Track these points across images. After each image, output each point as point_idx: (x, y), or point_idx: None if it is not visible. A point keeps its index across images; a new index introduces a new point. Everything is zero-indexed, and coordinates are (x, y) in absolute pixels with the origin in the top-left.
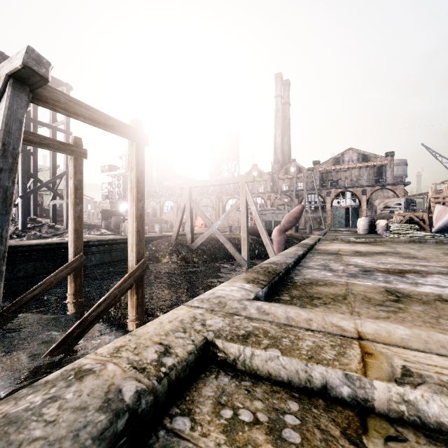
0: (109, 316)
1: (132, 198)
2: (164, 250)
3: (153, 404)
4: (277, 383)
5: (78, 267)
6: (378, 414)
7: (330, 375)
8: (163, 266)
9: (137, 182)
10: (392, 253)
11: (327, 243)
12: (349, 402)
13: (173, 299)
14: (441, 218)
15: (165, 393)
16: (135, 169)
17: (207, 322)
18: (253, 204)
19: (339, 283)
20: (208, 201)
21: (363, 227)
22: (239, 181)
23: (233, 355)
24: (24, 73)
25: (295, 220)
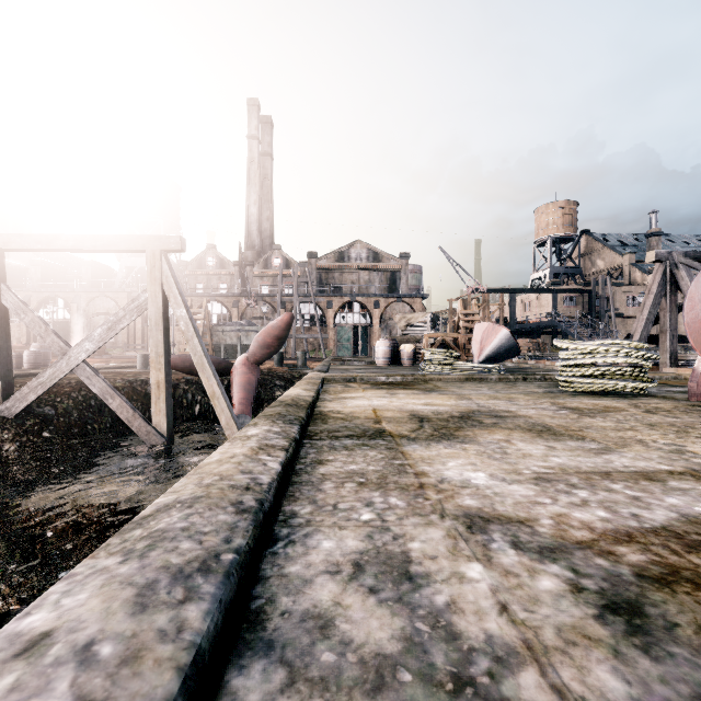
0: None
1: None
2: None
3: None
4: None
5: None
6: None
7: None
8: None
9: None
10: (486, 414)
11: (341, 392)
12: None
13: None
14: (490, 340)
15: None
16: None
17: None
18: (181, 304)
19: None
20: (111, 304)
21: (384, 354)
22: (143, 246)
23: None
24: None
25: (278, 343)
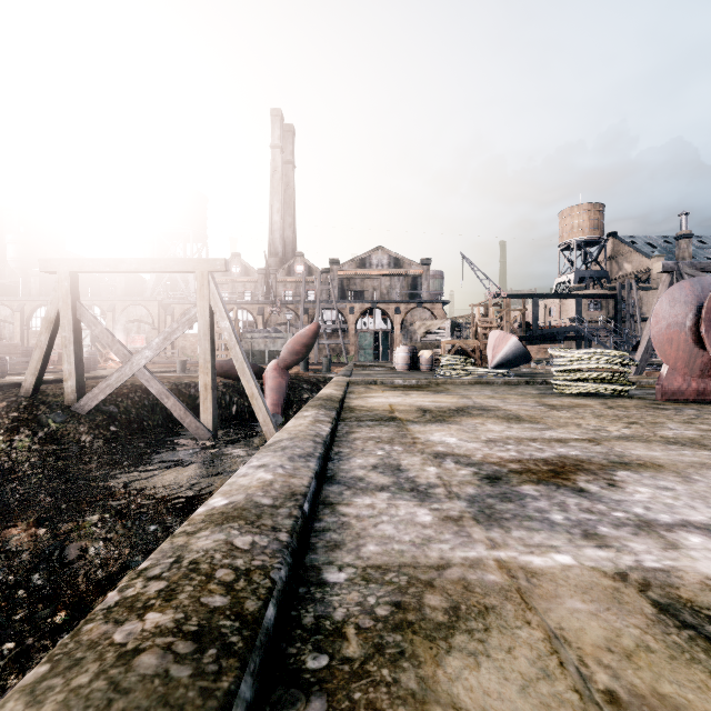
0: None
1: None
2: None
3: None
4: None
5: None
6: None
7: None
8: None
9: None
10: (477, 408)
11: (363, 392)
12: None
13: None
14: (501, 347)
15: None
16: None
17: None
18: (226, 317)
19: (492, 588)
20: (143, 311)
21: (403, 360)
22: (194, 268)
23: None
24: None
25: (305, 350)
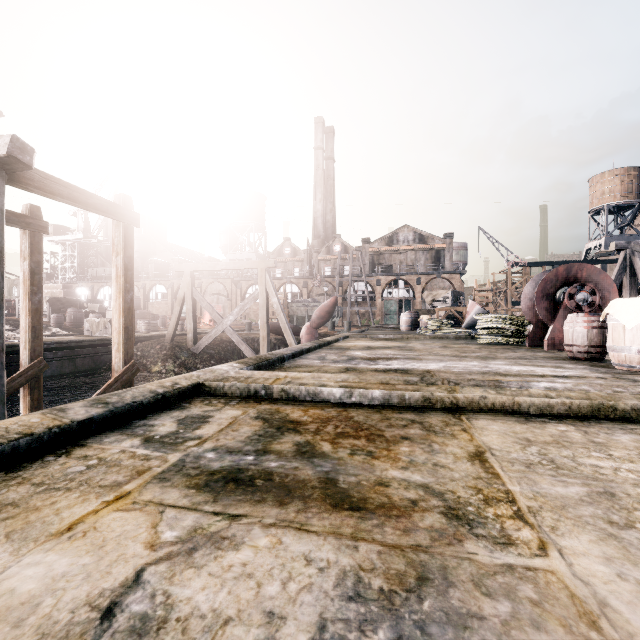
0: None
1: (118, 288)
2: (154, 356)
3: (172, 397)
4: (235, 396)
5: (36, 376)
6: (274, 398)
7: (258, 387)
8: (154, 376)
9: (125, 269)
10: (398, 347)
11: (350, 341)
12: (265, 397)
13: None
14: (469, 313)
15: (177, 396)
16: (122, 254)
17: (201, 376)
18: (275, 295)
19: (317, 366)
20: (221, 287)
21: (406, 323)
22: (257, 266)
23: (214, 388)
24: (5, 160)
25: (328, 315)
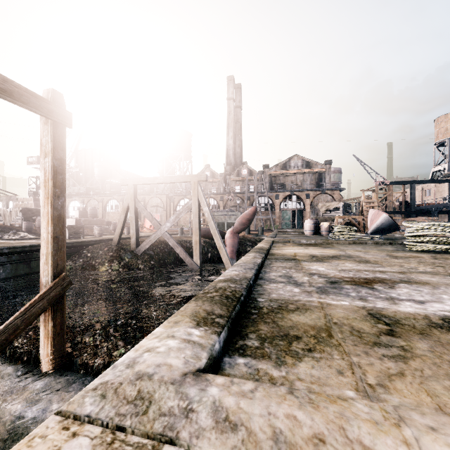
0: (15, 350)
1: (46, 193)
2: (102, 257)
3: None
4: None
5: None
6: None
7: None
8: (101, 275)
9: (54, 173)
10: (345, 256)
11: (281, 247)
12: None
13: (109, 318)
14: (375, 220)
15: None
16: (50, 155)
17: None
18: (206, 205)
19: (312, 306)
20: (159, 201)
21: (309, 228)
22: (190, 180)
23: None
24: None
25: (248, 222)
